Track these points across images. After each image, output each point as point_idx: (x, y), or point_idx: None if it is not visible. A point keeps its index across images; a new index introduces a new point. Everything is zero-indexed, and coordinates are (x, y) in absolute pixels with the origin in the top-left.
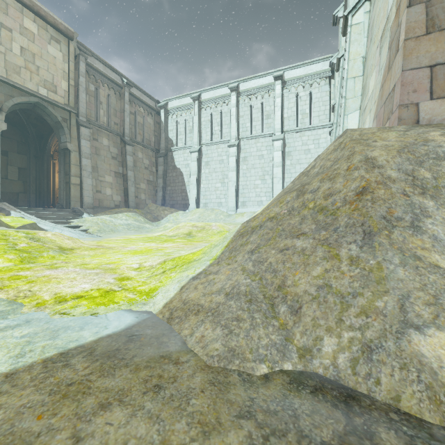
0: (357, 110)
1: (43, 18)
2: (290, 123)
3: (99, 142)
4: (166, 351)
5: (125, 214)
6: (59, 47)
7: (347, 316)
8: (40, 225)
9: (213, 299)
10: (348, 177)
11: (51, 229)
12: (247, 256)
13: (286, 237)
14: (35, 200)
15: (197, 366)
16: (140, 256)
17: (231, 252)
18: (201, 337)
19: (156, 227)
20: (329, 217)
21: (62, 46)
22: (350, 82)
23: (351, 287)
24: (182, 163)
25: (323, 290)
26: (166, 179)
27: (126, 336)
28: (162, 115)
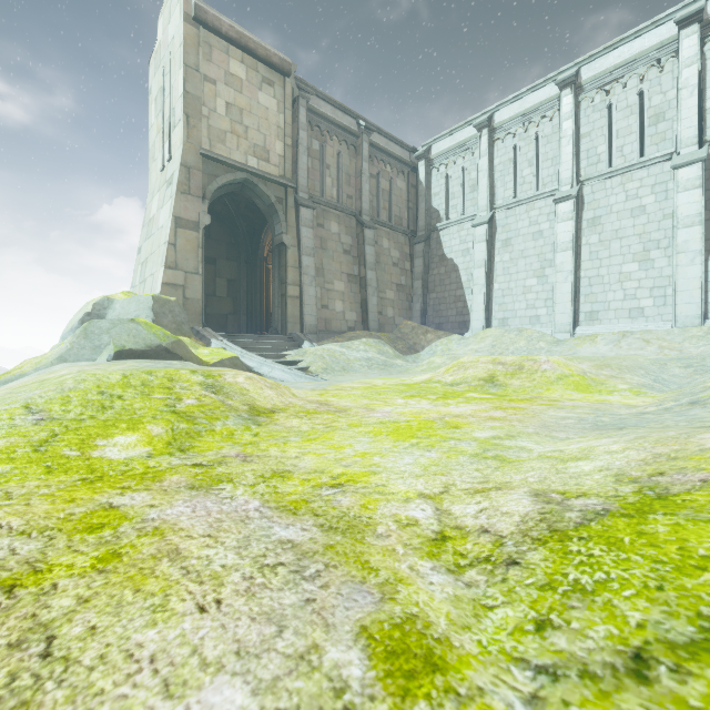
0: None
1: (252, 53)
2: None
3: (325, 229)
4: None
5: (363, 342)
6: (272, 92)
7: None
8: (244, 360)
9: None
10: None
11: (258, 366)
12: None
13: None
14: (246, 324)
15: None
16: (415, 453)
17: None
18: None
19: (414, 364)
20: None
21: (277, 89)
22: None
23: None
24: (456, 248)
25: None
26: (428, 279)
27: None
28: (420, 171)
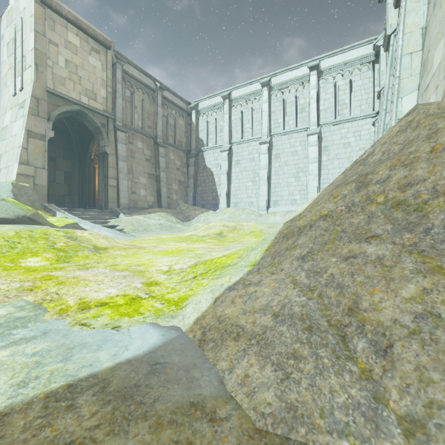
0: (414, 91)
1: (84, 31)
2: (327, 115)
3: (134, 145)
4: (198, 395)
5: (158, 214)
6: (98, 57)
7: None
8: (81, 225)
9: (257, 320)
10: (435, 161)
11: (91, 228)
12: (296, 264)
13: (350, 240)
14: (78, 202)
15: (243, 430)
16: (170, 258)
17: (273, 257)
18: (245, 377)
19: (187, 227)
20: (412, 213)
21: (101, 56)
22: (405, 59)
23: None
24: (212, 162)
25: (427, 322)
26: (197, 179)
27: (149, 364)
28: (193, 116)
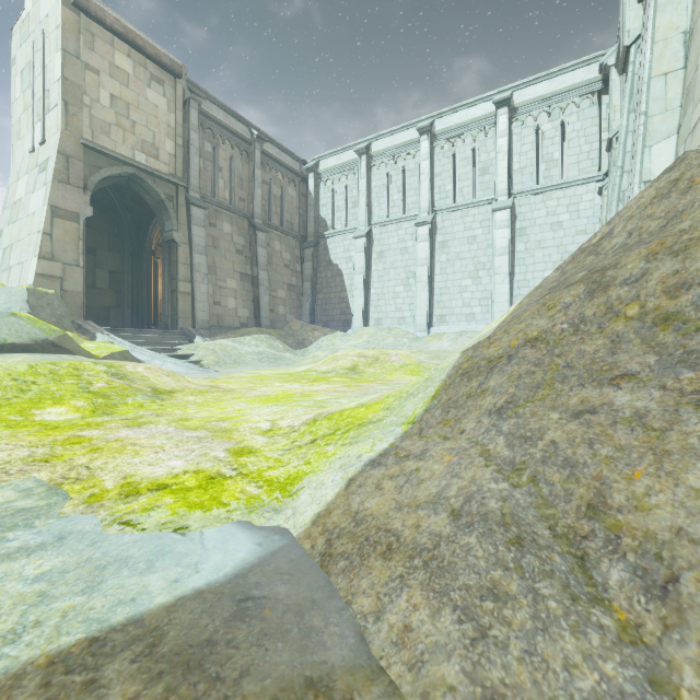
0: (671, 136)
1: (140, 50)
2: (525, 179)
3: (217, 228)
4: (320, 663)
5: (255, 337)
6: (162, 91)
7: None
8: (135, 354)
9: (423, 521)
10: None
11: (149, 359)
12: (488, 422)
13: (582, 382)
14: (131, 318)
15: None
16: (273, 407)
17: (446, 409)
18: (405, 631)
19: (302, 358)
20: (693, 336)
21: (167, 88)
22: (655, 84)
23: None
24: (341, 255)
25: None
26: (316, 281)
27: (234, 600)
28: (310, 183)
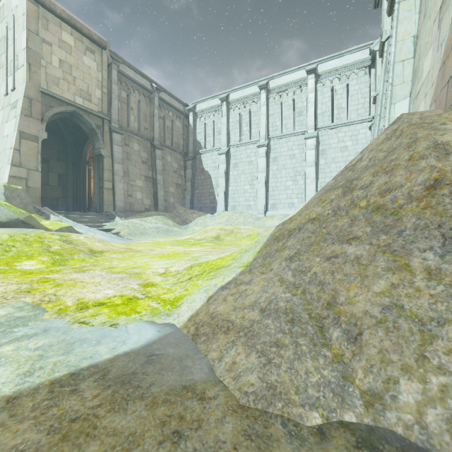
0: (406, 98)
1: (79, 30)
2: (325, 119)
3: (130, 147)
4: (190, 380)
5: (154, 217)
6: (93, 57)
7: (432, 351)
8: (76, 228)
9: (246, 315)
10: (412, 168)
11: (86, 232)
12: (284, 264)
13: (333, 242)
14: (72, 205)
15: (228, 406)
16: (166, 260)
17: (264, 258)
18: (232, 364)
19: (185, 231)
20: (389, 217)
21: (96, 56)
22: (397, 66)
23: (434, 310)
24: (210, 165)
25: (392, 312)
26: (194, 182)
27: (145, 356)
28: (190, 118)
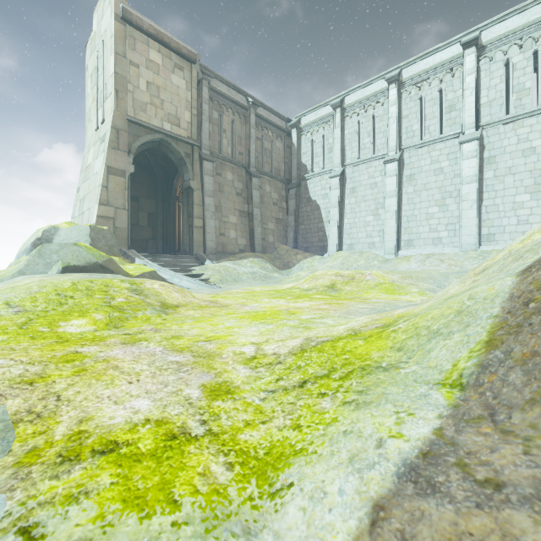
0: None
1: (167, 45)
2: (494, 111)
3: (222, 177)
4: None
5: (250, 260)
6: (182, 75)
7: None
8: (160, 273)
9: None
10: None
11: (171, 278)
12: None
13: None
14: (162, 247)
15: None
16: (260, 326)
17: (537, 372)
18: None
19: (287, 277)
20: None
21: (186, 72)
22: None
23: None
24: (319, 193)
25: None
26: (298, 215)
27: None
28: (293, 136)
